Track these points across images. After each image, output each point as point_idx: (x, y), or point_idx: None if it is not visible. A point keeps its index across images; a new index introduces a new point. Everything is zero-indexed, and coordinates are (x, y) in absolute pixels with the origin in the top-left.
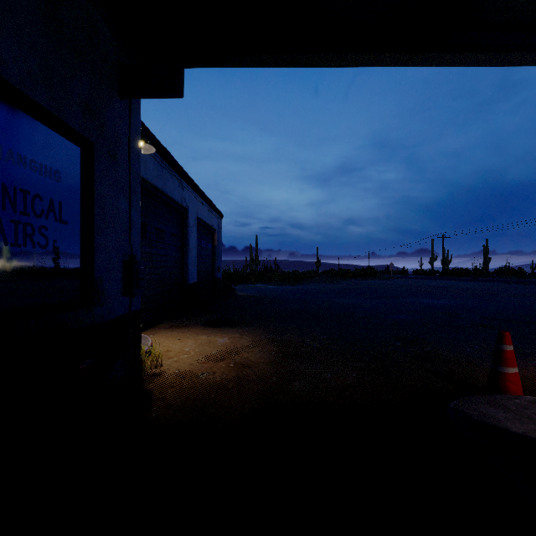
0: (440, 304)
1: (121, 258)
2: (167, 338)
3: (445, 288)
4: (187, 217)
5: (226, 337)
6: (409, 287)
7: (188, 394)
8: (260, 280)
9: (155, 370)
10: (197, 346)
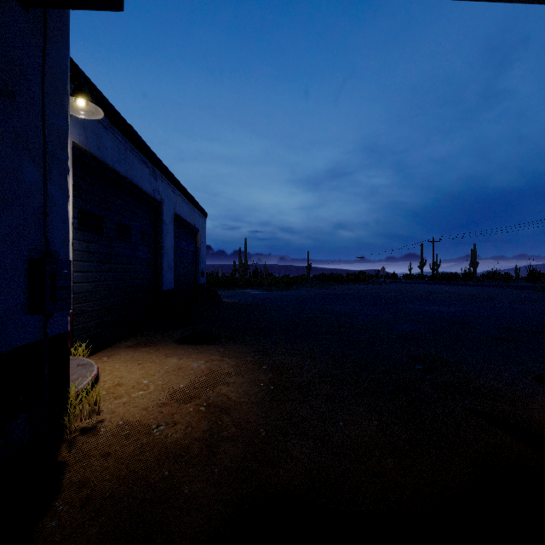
0: (443, 311)
1: (25, 256)
2: (124, 363)
3: (441, 293)
4: (161, 212)
5: (202, 359)
6: (403, 292)
7: (126, 472)
8: (250, 286)
9: (88, 421)
10: (160, 375)
